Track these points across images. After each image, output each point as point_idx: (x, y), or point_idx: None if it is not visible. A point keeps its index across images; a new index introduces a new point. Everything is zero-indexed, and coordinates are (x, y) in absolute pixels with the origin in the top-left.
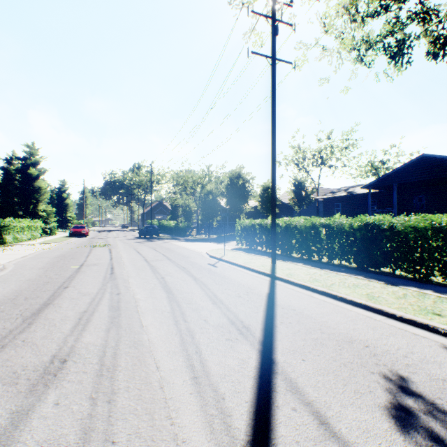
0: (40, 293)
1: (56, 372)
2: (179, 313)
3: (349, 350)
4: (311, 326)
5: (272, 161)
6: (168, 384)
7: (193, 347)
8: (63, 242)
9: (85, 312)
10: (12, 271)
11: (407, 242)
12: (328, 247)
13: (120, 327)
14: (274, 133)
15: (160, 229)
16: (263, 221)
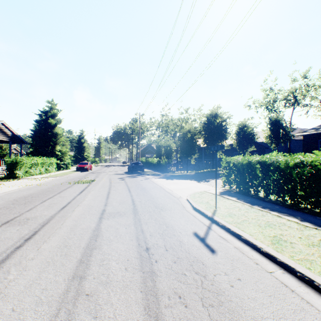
0: None
1: None
2: None
3: None
4: None
5: None
6: None
7: None
8: (62, 176)
9: None
10: None
11: None
12: None
13: None
14: None
15: (146, 165)
16: (269, 157)
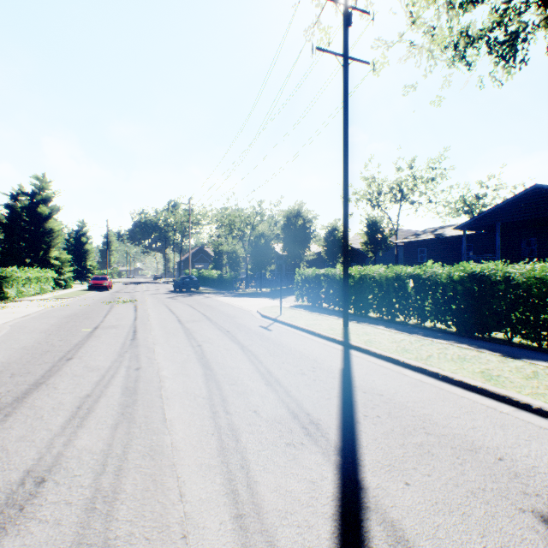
0: (33, 367)
1: (24, 503)
2: (219, 400)
3: (475, 465)
4: (410, 422)
5: (343, 192)
6: (196, 529)
7: (236, 458)
8: (79, 297)
9: (88, 397)
10: (5, 335)
11: (530, 298)
12: (418, 305)
13: (133, 421)
14: (347, 154)
15: (200, 281)
16: (330, 270)
